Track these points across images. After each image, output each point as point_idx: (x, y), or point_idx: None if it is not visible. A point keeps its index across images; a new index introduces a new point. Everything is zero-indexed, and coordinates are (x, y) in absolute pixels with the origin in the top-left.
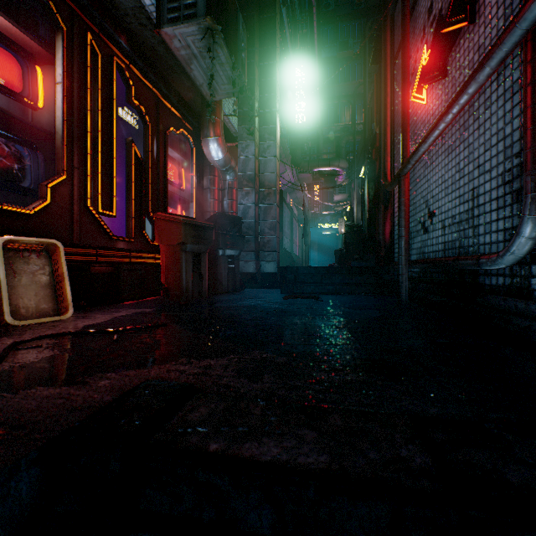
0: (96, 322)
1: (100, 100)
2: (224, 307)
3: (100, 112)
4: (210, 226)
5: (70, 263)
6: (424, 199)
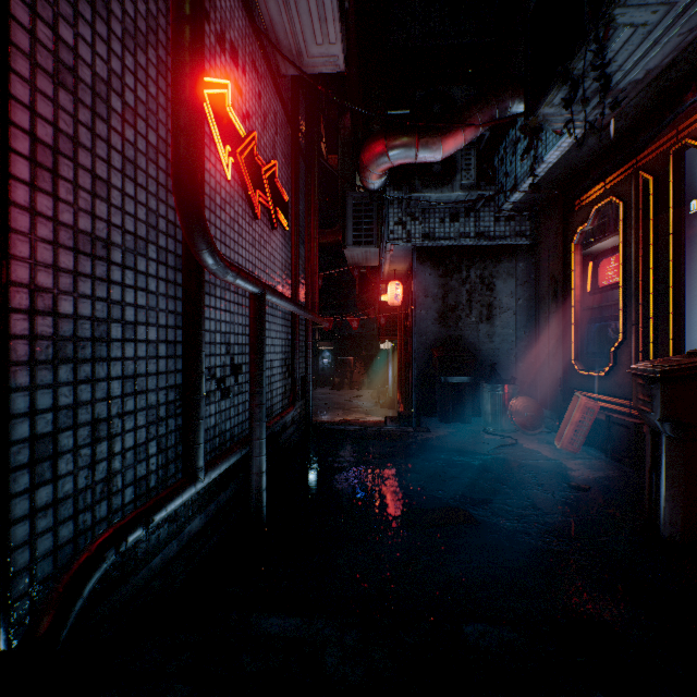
0: (542, 453)
1: (652, 231)
2: (514, 484)
3: (652, 245)
4: (648, 374)
5: (620, 417)
6: (225, 338)
